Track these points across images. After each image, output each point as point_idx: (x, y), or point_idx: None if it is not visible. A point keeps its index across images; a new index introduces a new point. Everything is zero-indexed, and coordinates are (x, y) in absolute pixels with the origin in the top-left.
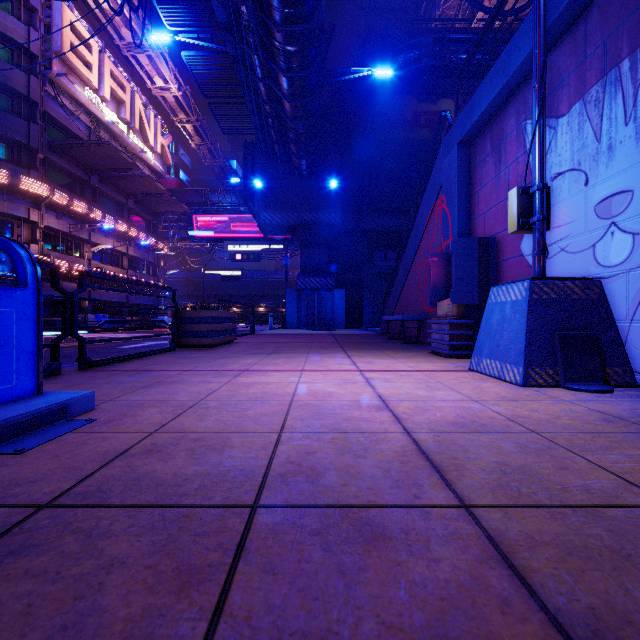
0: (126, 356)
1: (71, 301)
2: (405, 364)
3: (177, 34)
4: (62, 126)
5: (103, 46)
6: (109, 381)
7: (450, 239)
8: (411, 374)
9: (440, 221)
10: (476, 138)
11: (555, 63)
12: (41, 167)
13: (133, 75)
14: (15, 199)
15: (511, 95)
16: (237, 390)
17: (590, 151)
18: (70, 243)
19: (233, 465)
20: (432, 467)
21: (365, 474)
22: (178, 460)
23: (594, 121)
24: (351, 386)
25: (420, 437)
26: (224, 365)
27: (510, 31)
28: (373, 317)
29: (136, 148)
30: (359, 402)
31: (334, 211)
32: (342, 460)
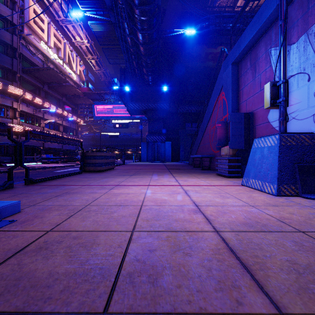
0: (53, 177)
1: (20, 147)
2: (205, 181)
3: (86, 12)
4: (29, 60)
5: (50, 20)
6: (38, 192)
7: (227, 114)
8: (210, 187)
9: (221, 105)
10: (241, 60)
11: (289, 14)
12: (18, 81)
13: (65, 35)
14: (5, 97)
15: (262, 35)
16: (110, 198)
17: (311, 61)
18: (33, 119)
19: (95, 263)
20: (242, 266)
21: (193, 274)
22: (57, 258)
23: (314, 44)
24: (176, 195)
25: (226, 236)
26: (106, 182)
27: (254, 12)
28: (185, 156)
29: (66, 72)
30: (182, 207)
31: (165, 102)
32: (175, 258)
